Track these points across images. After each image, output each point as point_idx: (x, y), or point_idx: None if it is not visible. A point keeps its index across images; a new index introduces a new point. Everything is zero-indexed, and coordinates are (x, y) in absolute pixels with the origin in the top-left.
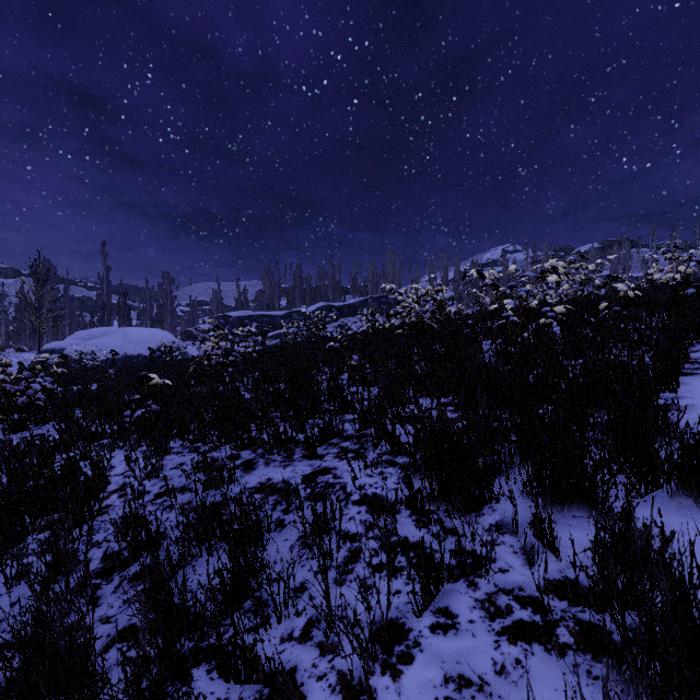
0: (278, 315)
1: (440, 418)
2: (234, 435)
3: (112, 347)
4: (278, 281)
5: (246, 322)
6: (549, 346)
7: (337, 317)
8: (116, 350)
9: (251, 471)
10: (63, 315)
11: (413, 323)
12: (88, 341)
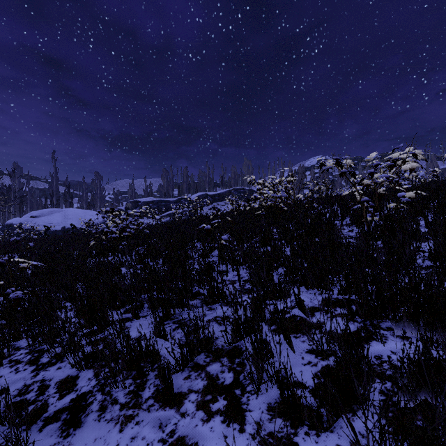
0: (171, 200)
1: (345, 340)
2: (72, 352)
3: (55, 222)
4: (172, 178)
5: (150, 205)
6: (444, 233)
7: (211, 202)
8: (58, 224)
9: (71, 432)
10: (26, 200)
11: (268, 206)
12: (38, 218)
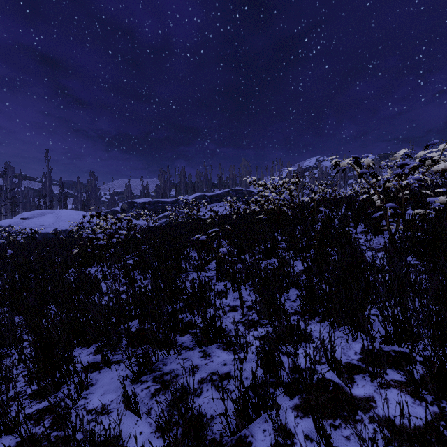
0: (168, 201)
1: None
2: None
3: (46, 224)
4: (169, 178)
5: (147, 206)
6: None
7: (209, 203)
8: (49, 226)
9: None
10: (18, 201)
11: (270, 209)
12: (28, 220)
